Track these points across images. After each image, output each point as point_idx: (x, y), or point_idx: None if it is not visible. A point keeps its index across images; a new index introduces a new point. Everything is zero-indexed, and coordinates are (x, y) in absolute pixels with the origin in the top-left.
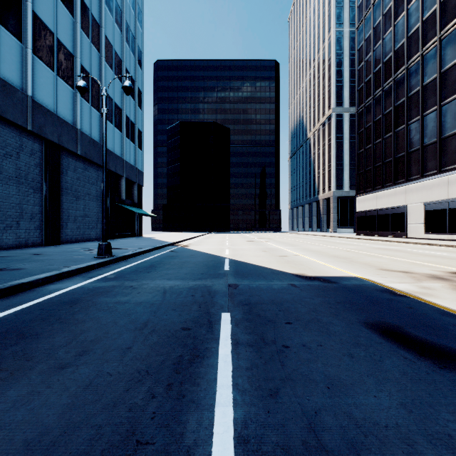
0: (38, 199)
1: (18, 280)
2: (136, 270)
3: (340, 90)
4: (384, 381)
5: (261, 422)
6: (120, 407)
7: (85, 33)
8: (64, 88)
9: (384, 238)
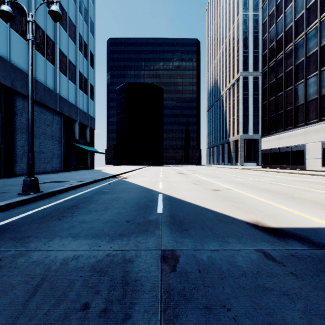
0: None
1: None
2: (48, 214)
3: (246, 58)
4: None
5: None
6: None
7: None
8: (18, 40)
9: (287, 170)
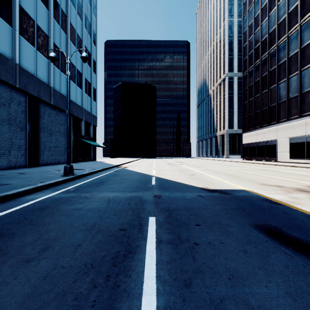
0: (23, 135)
1: (5, 192)
2: (90, 185)
3: (231, 60)
4: (272, 273)
5: (178, 309)
6: (68, 296)
7: (56, 21)
8: (42, 59)
9: (261, 162)
